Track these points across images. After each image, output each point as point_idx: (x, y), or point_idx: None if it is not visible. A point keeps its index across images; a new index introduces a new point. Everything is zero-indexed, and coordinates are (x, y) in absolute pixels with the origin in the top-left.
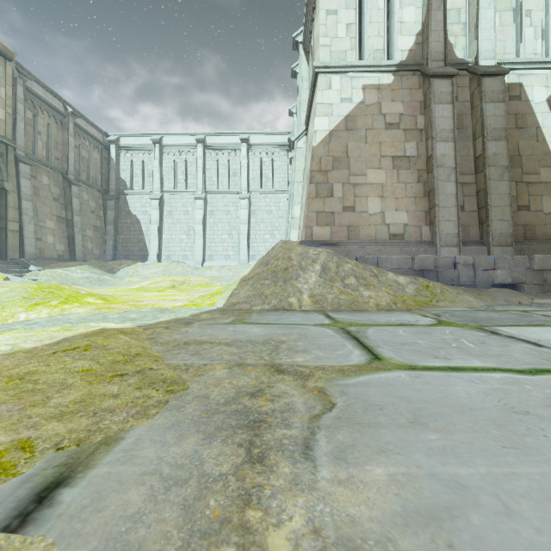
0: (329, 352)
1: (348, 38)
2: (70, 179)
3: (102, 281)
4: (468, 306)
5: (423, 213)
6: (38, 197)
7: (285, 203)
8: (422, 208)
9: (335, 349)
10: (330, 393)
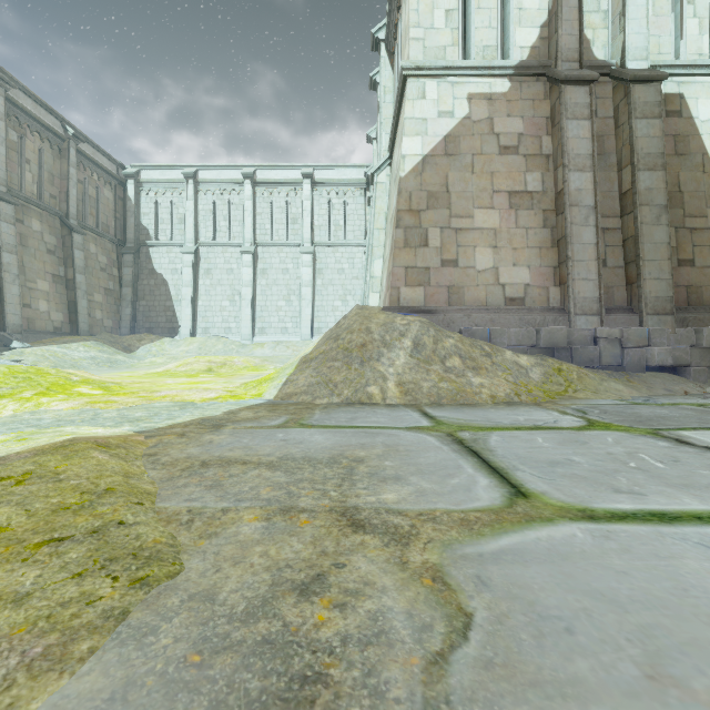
0: (437, 480)
1: (448, 29)
2: (71, 225)
3: (113, 363)
4: (618, 397)
5: (550, 269)
6: (25, 248)
7: (361, 259)
8: (549, 263)
9: (446, 473)
10: (455, 584)
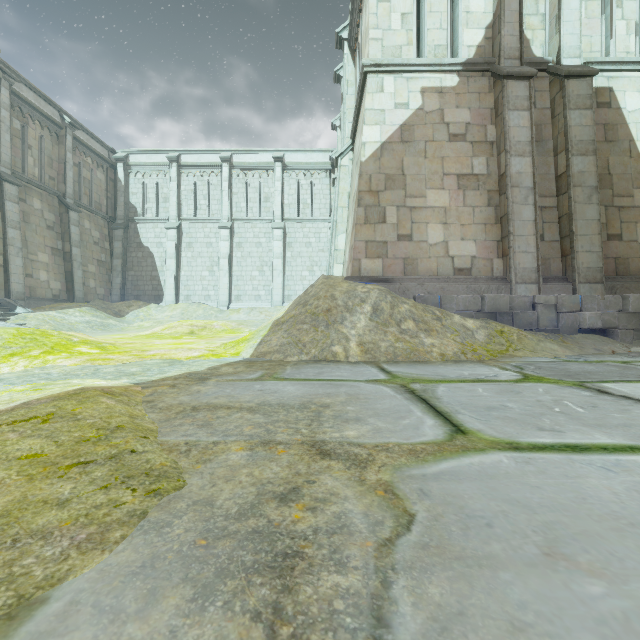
0: (391, 421)
1: (403, 30)
2: (67, 203)
3: (105, 327)
4: (553, 355)
5: (494, 243)
6: (28, 225)
7: (326, 234)
8: (493, 237)
9: (398, 416)
10: (403, 494)
